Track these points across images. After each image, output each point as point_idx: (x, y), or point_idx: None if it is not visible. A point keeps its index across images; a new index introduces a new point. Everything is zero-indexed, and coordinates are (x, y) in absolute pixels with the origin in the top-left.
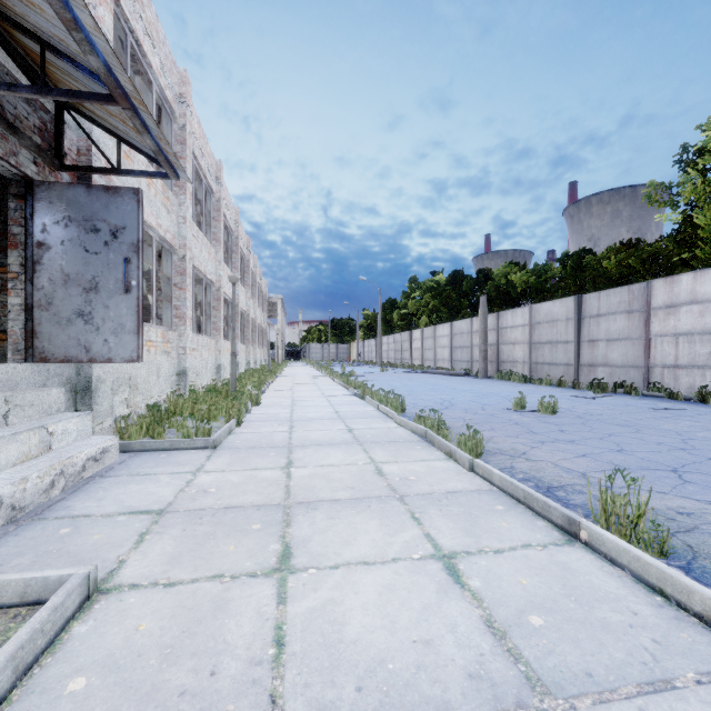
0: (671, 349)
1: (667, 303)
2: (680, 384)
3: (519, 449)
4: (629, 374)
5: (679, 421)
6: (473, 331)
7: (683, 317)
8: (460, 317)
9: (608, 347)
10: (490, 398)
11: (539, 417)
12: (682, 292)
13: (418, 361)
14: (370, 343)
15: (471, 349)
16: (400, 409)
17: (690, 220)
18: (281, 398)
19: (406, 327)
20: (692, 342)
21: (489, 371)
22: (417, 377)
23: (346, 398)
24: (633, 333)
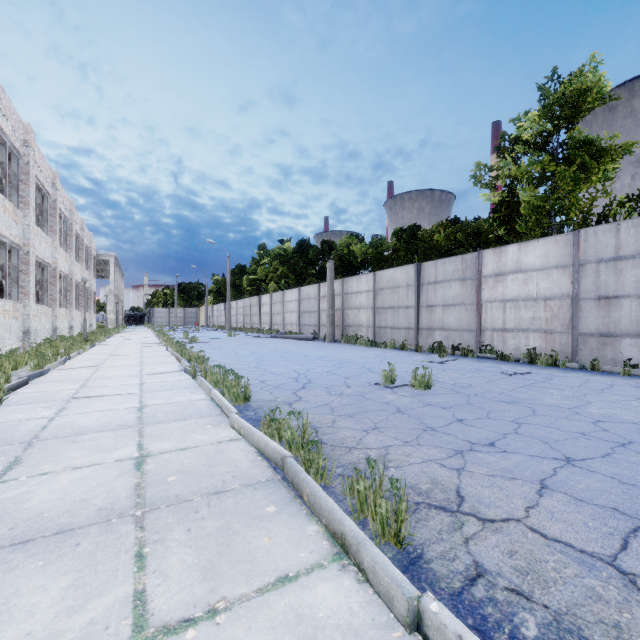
0: (500, 314)
1: (496, 272)
2: (508, 346)
3: (444, 482)
4: (463, 337)
5: (547, 390)
6: (321, 296)
7: (510, 284)
8: (307, 283)
9: (444, 312)
10: (348, 367)
11: (416, 395)
12: (509, 262)
13: (267, 325)
14: (219, 308)
15: (318, 313)
16: (242, 397)
17: (507, 200)
18: (66, 382)
19: (255, 292)
20: (518, 308)
21: (335, 335)
22: (266, 342)
23: (171, 376)
24: (467, 299)
